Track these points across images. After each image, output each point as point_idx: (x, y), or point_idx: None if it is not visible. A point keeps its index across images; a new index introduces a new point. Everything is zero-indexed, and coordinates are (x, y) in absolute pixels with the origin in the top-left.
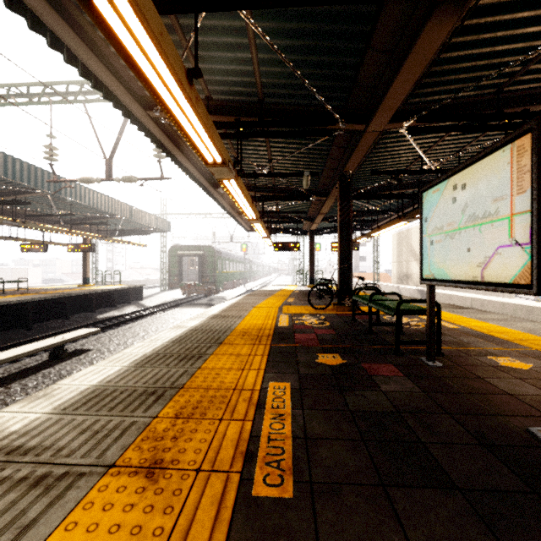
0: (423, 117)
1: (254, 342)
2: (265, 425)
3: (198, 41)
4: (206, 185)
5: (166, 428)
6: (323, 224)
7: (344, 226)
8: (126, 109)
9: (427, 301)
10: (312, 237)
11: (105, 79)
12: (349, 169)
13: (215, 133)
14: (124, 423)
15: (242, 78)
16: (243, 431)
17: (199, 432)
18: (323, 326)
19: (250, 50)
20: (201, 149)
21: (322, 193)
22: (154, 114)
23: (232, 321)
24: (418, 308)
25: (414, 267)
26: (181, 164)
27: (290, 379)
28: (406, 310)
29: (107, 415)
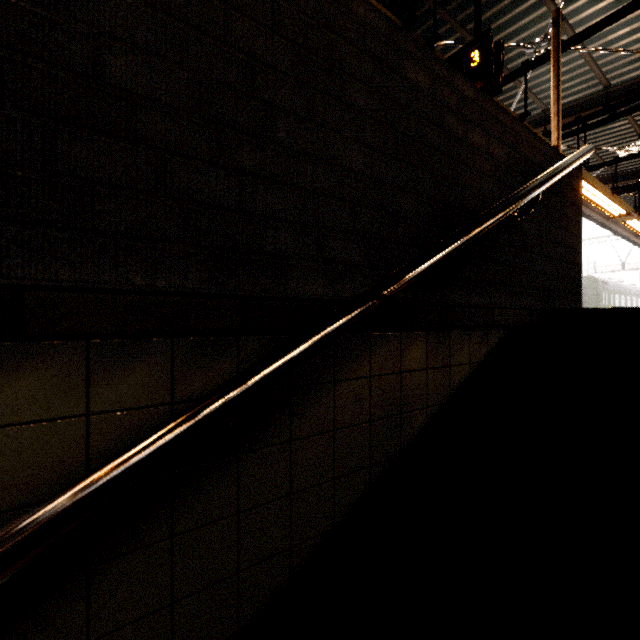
0: None
1: None
2: None
3: (610, 157)
4: (599, 219)
5: None
6: None
7: None
8: None
9: None
10: None
11: None
12: None
13: (623, 203)
14: None
15: None
16: None
17: None
18: None
19: None
20: (611, 212)
21: None
22: None
23: None
24: None
25: None
26: None
27: None
28: None
29: None
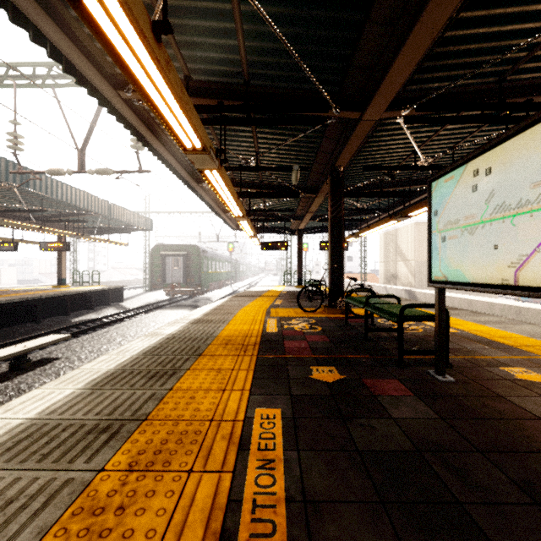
0: (423, 105)
1: (238, 353)
2: (250, 479)
3: (173, 6)
4: (189, 180)
5: (113, 489)
6: (311, 223)
7: (335, 223)
8: (93, 87)
9: (436, 306)
10: (300, 237)
11: (64, 47)
12: (341, 163)
13: (193, 111)
14: (55, 482)
15: (225, 54)
16: (219, 491)
17: (157, 495)
18: (315, 332)
19: (234, 17)
20: (177, 131)
21: (311, 190)
22: (126, 95)
23: (214, 327)
24: (423, 314)
25: (401, 267)
26: (160, 155)
27: (280, 404)
28: (410, 316)
29: (34, 469)
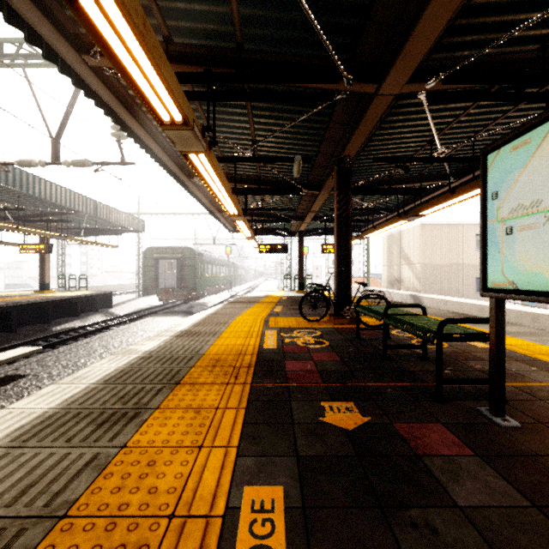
0: (452, 75)
1: (227, 380)
2: None
3: None
4: (179, 174)
5: None
6: (312, 225)
7: (342, 222)
8: (50, 49)
9: (492, 323)
10: (301, 239)
11: None
12: (349, 153)
13: (166, 64)
14: None
15: (212, 5)
16: None
17: None
18: (321, 348)
19: None
20: (147, 93)
21: (314, 186)
22: (92, 60)
23: (203, 341)
24: (465, 330)
25: (406, 271)
26: (143, 143)
27: (282, 475)
28: (450, 334)
29: None
